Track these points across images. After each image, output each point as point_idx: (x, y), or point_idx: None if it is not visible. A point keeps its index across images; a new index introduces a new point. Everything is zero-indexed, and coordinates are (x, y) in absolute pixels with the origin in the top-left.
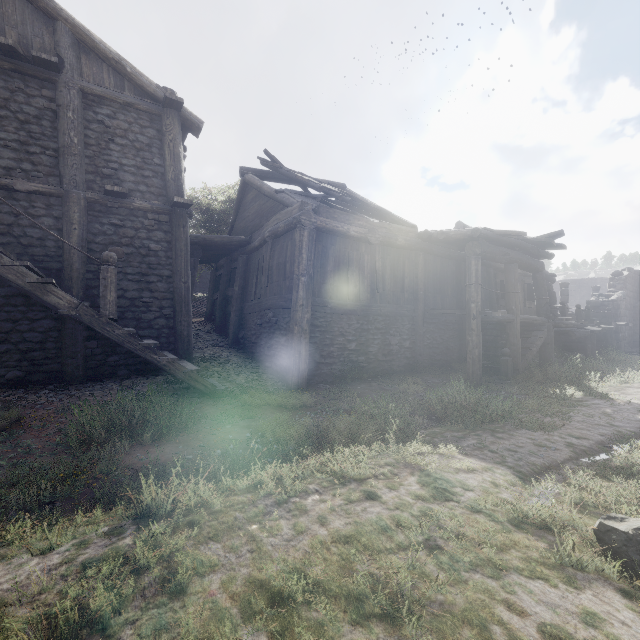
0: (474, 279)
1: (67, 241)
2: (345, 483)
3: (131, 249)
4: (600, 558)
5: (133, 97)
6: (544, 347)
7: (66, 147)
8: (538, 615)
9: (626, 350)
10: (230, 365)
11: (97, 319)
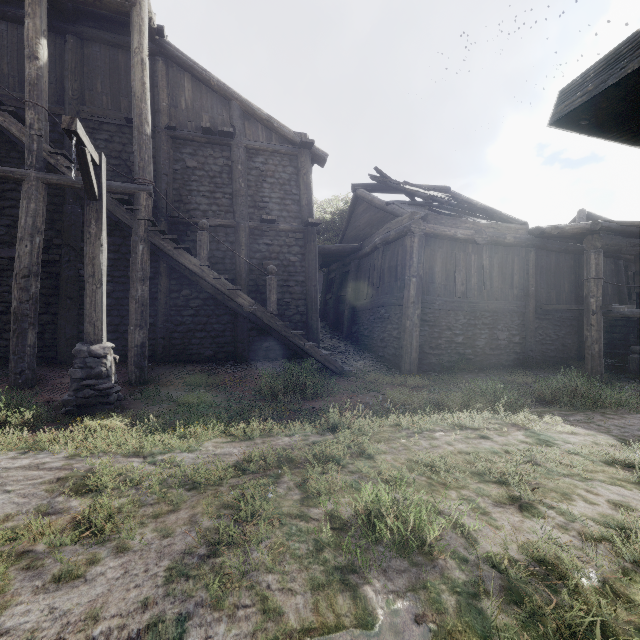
0: (593, 273)
1: (238, 259)
2: (463, 429)
3: (277, 262)
4: None
5: (278, 145)
6: None
7: (237, 191)
8: (608, 496)
9: None
10: (348, 354)
11: (265, 314)
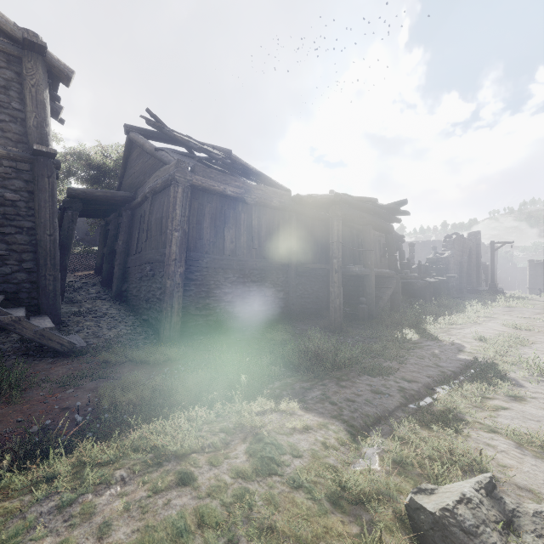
0: (336, 238)
1: None
2: (161, 463)
3: None
4: (409, 541)
5: None
6: (394, 295)
7: None
8: None
9: (454, 296)
10: (105, 319)
11: None
